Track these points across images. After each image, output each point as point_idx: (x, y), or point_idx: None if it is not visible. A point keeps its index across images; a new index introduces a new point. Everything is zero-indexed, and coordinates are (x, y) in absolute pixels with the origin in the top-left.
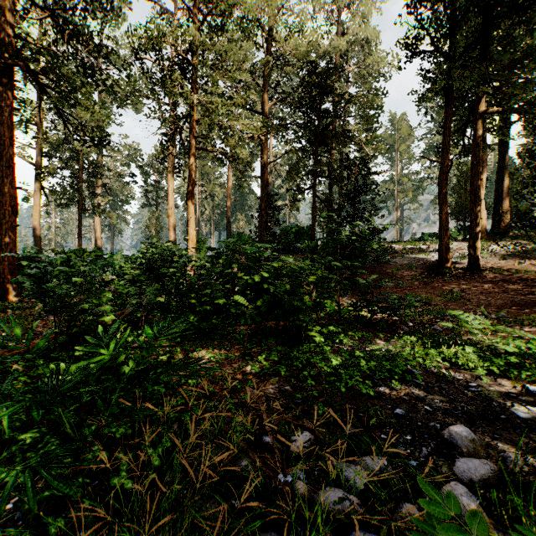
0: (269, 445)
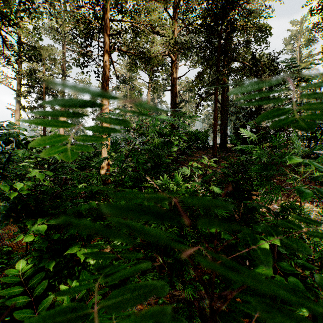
0: None
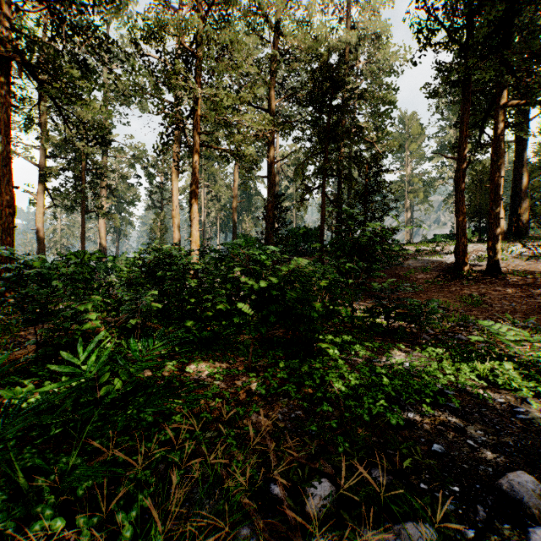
0: (278, 498)
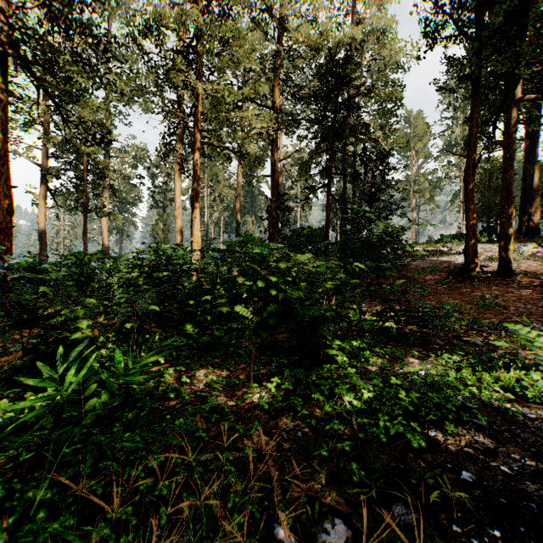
0: None
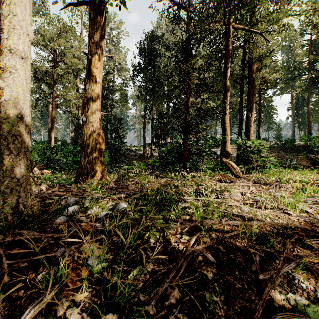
0: None
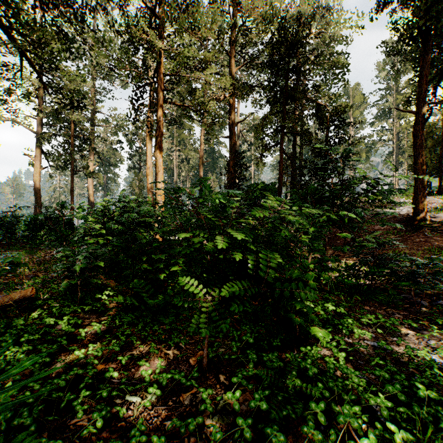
0: None
